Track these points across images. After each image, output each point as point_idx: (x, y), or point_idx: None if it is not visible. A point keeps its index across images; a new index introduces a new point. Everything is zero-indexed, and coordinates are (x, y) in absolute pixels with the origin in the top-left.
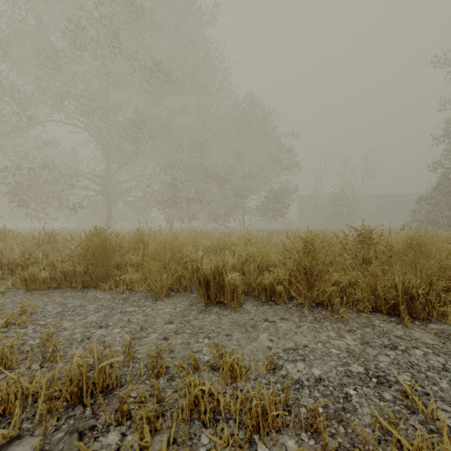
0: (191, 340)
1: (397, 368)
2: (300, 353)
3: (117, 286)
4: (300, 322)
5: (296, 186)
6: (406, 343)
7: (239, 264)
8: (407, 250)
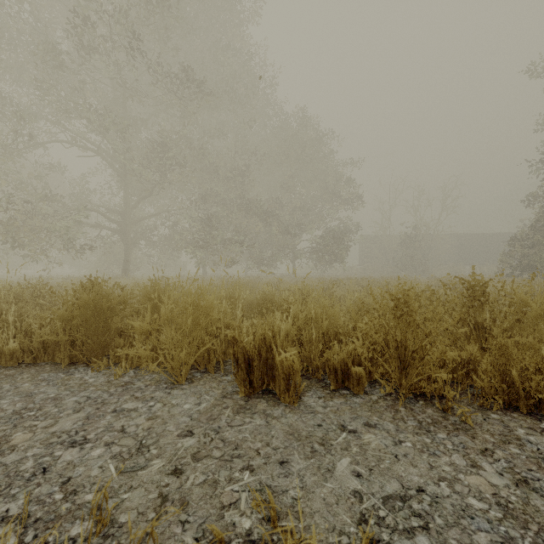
0: (220, 474)
1: None
2: (415, 509)
3: (119, 362)
4: (398, 432)
5: (358, 224)
6: None
7: (295, 331)
8: None
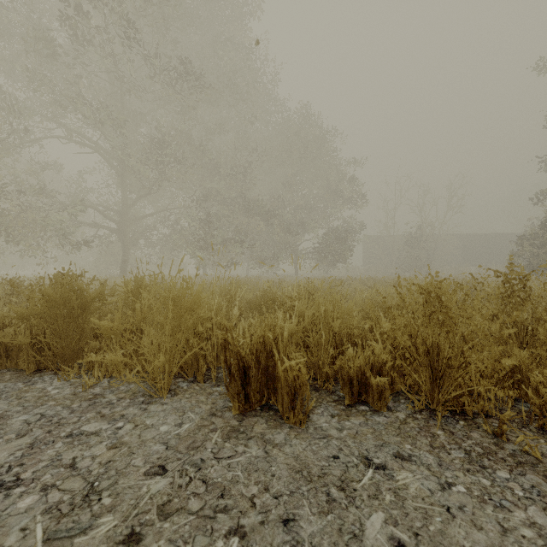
0: (195, 543)
1: None
2: None
3: (93, 369)
4: (442, 468)
5: (362, 223)
6: None
7: (300, 333)
8: None
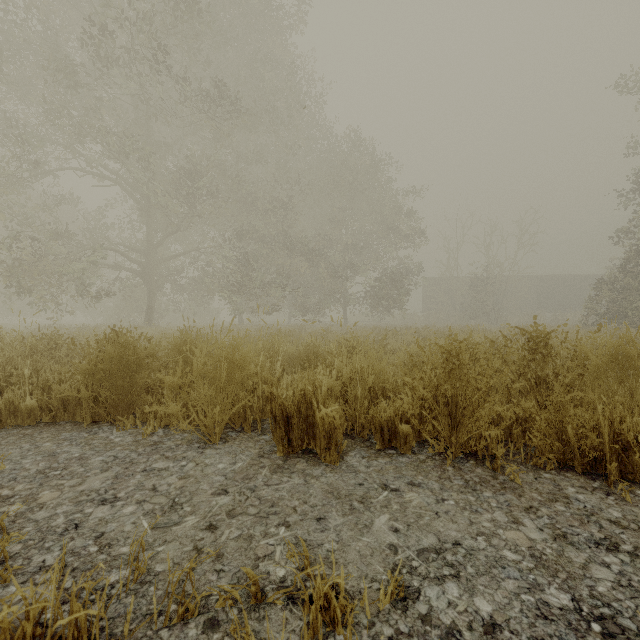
0: (255, 529)
1: (632, 596)
2: (449, 560)
3: (146, 421)
4: (442, 491)
5: (420, 264)
6: (632, 537)
7: (339, 387)
8: (611, 366)
